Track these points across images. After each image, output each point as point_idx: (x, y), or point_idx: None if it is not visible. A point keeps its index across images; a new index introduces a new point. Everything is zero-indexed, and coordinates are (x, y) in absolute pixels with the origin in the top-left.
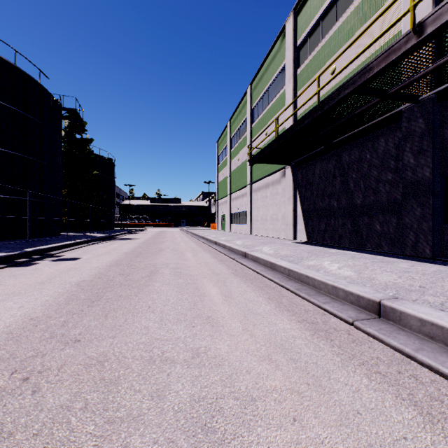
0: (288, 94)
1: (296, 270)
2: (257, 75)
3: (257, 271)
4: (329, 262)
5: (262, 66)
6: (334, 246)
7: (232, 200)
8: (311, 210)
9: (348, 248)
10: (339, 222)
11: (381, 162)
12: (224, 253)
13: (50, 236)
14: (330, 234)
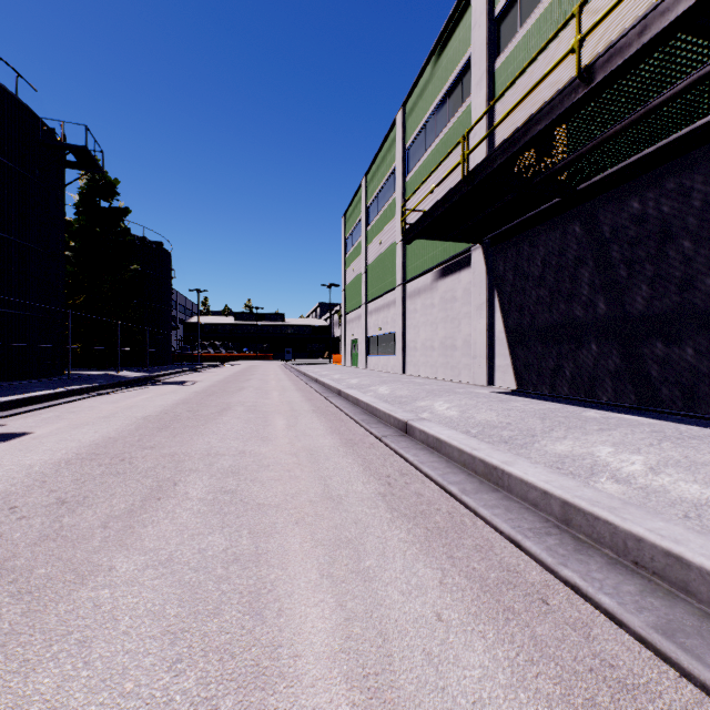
0: (477, 110)
1: (605, 516)
2: (414, 88)
3: (453, 490)
4: (610, 447)
5: (425, 69)
6: (582, 400)
7: (369, 314)
8: (527, 328)
9: (615, 405)
10: (592, 353)
11: (704, 220)
12: (356, 418)
13: (38, 378)
14: (568, 375)
